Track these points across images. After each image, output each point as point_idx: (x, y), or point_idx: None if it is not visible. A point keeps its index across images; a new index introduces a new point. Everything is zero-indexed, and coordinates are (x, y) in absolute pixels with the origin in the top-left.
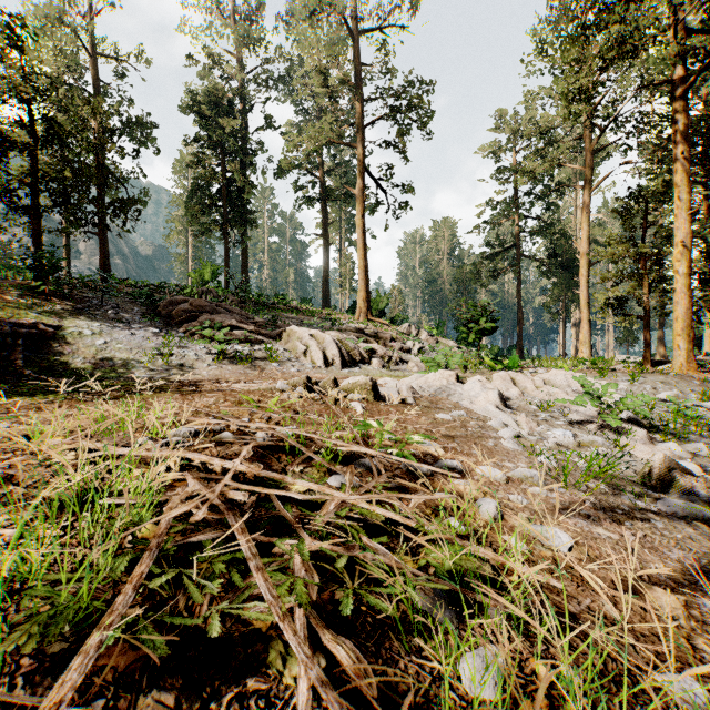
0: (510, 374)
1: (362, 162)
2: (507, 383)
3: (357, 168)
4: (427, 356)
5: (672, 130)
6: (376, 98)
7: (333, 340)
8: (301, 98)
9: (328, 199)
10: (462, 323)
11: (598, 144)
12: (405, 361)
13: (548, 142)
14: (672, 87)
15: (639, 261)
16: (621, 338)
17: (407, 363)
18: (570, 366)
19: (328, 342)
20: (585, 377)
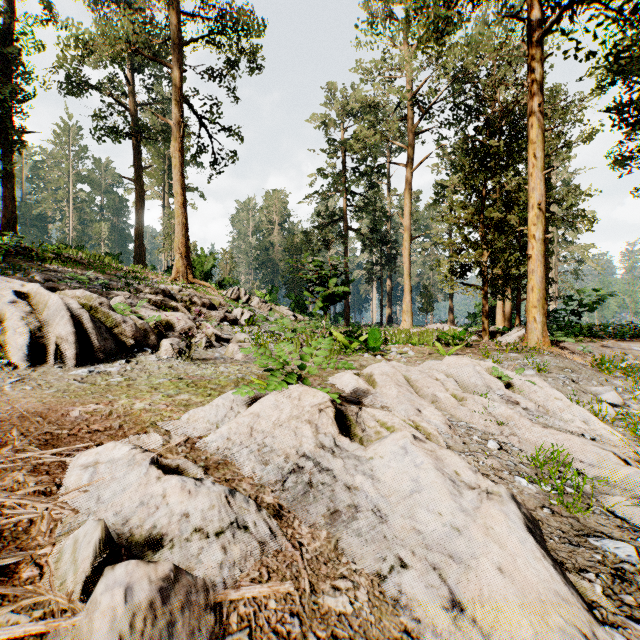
0: (397, 367)
1: (180, 88)
2: (409, 392)
3: (174, 94)
4: (259, 328)
5: (529, 80)
6: (198, 16)
7: (65, 305)
8: (103, 4)
9: (140, 134)
10: (293, 291)
11: (417, 129)
12: (225, 339)
13: (375, 119)
14: (530, 31)
15: (479, 229)
16: (423, 308)
17: (229, 342)
18: (431, 342)
19: (54, 309)
20: (501, 370)
